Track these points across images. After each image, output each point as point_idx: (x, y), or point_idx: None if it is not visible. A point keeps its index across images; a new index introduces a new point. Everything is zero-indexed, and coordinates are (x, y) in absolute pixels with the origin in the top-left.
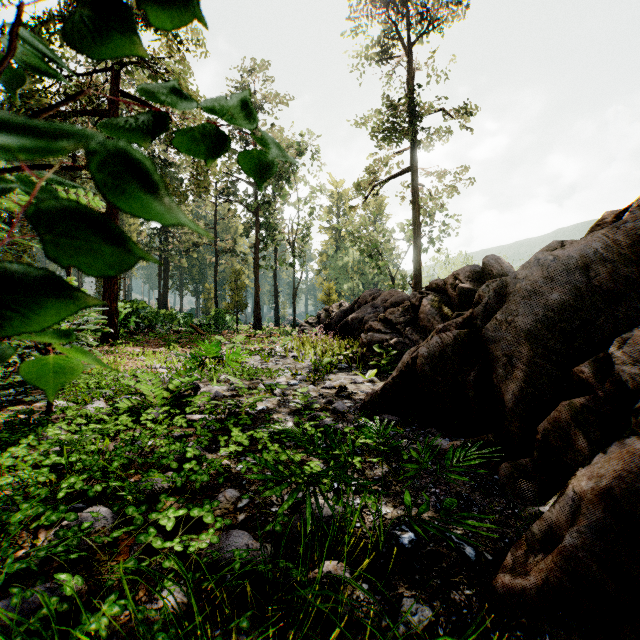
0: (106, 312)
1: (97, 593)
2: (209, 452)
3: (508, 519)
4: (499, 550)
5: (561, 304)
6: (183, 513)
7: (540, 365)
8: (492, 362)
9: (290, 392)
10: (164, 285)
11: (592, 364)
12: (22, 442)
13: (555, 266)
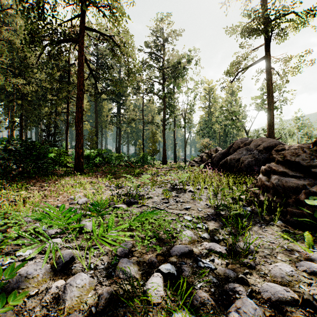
0: (76, 155)
1: None
2: None
3: None
4: None
5: None
6: None
7: None
8: None
9: (207, 313)
10: (118, 141)
11: None
12: None
13: None
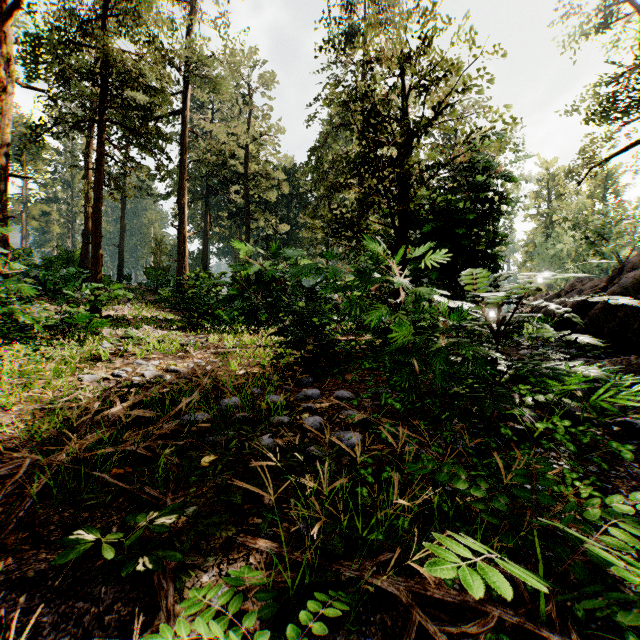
0: None
1: None
2: None
3: None
4: None
5: None
6: None
7: None
8: None
9: None
10: None
11: None
12: None
13: None
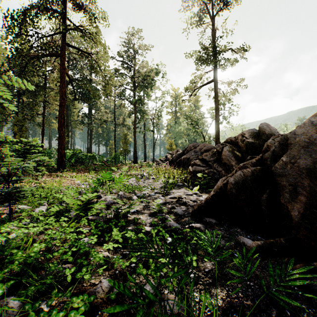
0: (59, 155)
1: None
2: (98, 244)
3: None
4: None
5: None
6: (62, 315)
7: None
8: (280, 189)
9: (150, 200)
10: (90, 141)
11: None
12: None
13: None
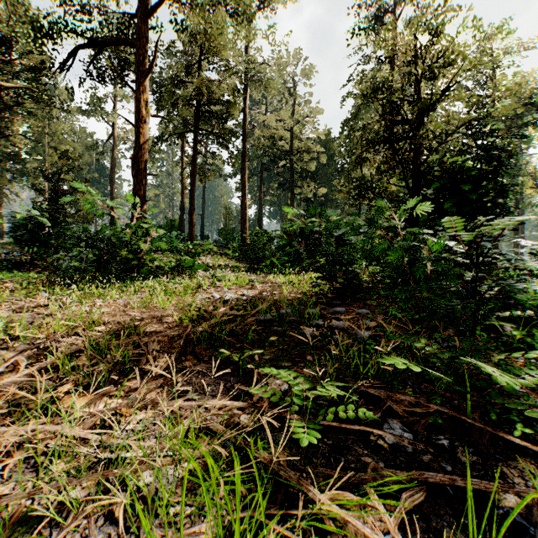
0: None
1: None
2: None
3: None
4: None
5: None
6: None
7: None
8: None
9: None
10: None
11: None
12: None
13: None
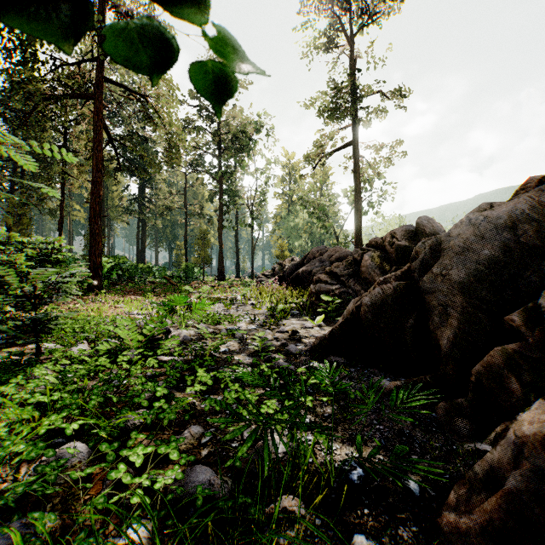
0: (92, 266)
1: (70, 526)
2: (177, 390)
3: (447, 455)
4: (441, 486)
5: (491, 259)
6: (151, 450)
7: (472, 314)
8: (428, 311)
9: (249, 336)
10: (142, 243)
11: (521, 313)
12: (12, 381)
13: (485, 225)
